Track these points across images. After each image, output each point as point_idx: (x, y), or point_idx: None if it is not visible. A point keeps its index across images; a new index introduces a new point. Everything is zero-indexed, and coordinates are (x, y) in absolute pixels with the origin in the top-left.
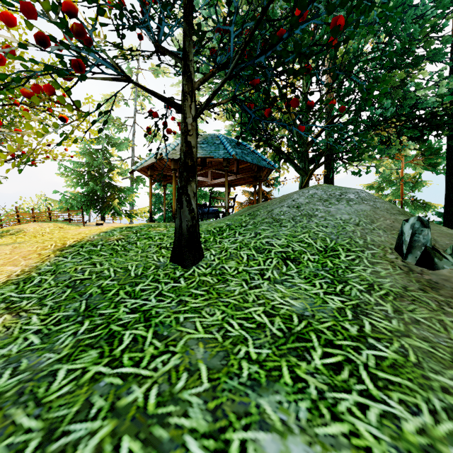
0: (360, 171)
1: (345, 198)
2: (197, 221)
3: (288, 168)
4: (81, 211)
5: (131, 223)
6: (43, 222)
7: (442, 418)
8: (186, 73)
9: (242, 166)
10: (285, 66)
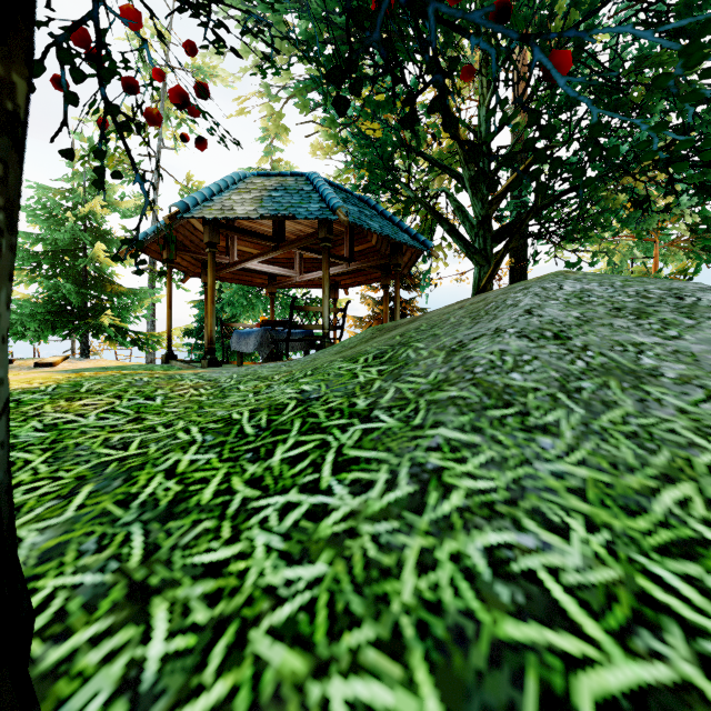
0: (580, 261)
1: (707, 305)
2: None
3: (445, 256)
4: None
5: (149, 356)
6: None
7: None
8: None
9: (361, 248)
10: (450, 34)
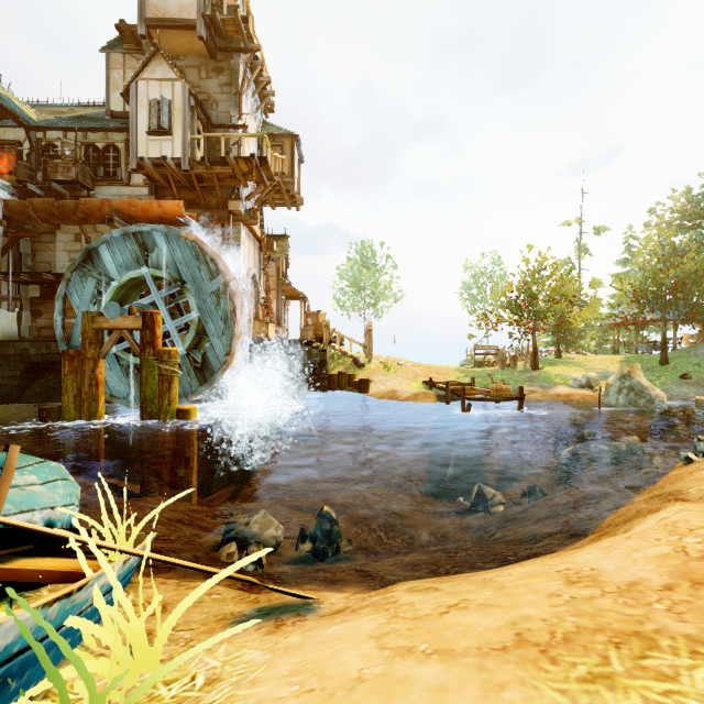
0: None
1: None
2: (667, 356)
3: None
4: (582, 349)
5: None
6: (566, 354)
7: (703, 375)
8: (663, 320)
9: None
10: None
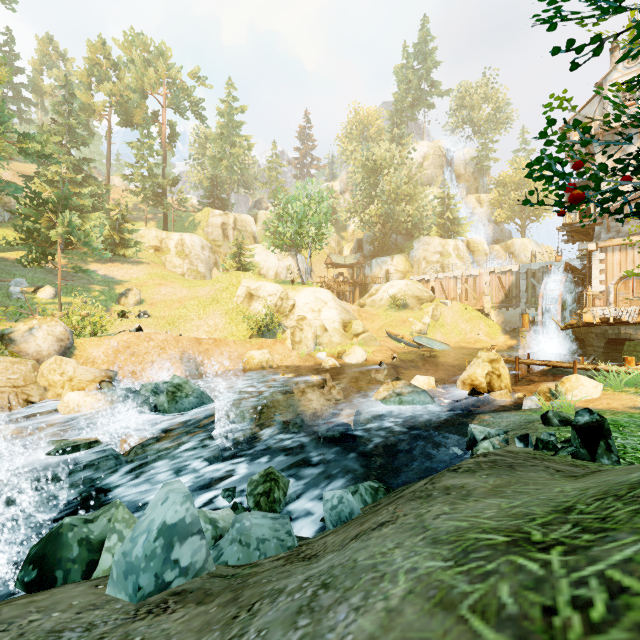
0: None
1: None
2: None
3: None
4: None
5: None
6: None
7: None
8: None
9: None
10: None
